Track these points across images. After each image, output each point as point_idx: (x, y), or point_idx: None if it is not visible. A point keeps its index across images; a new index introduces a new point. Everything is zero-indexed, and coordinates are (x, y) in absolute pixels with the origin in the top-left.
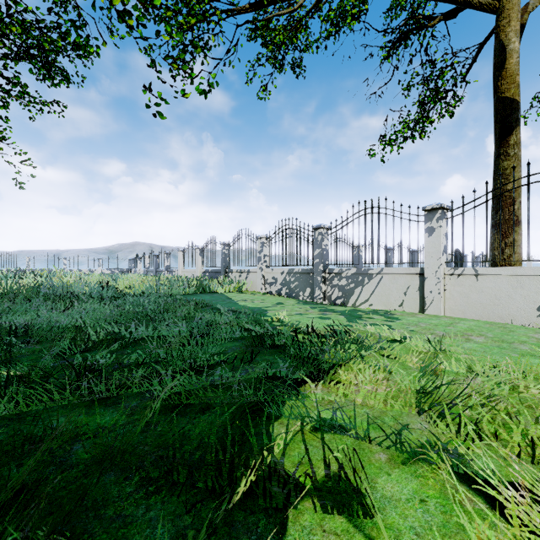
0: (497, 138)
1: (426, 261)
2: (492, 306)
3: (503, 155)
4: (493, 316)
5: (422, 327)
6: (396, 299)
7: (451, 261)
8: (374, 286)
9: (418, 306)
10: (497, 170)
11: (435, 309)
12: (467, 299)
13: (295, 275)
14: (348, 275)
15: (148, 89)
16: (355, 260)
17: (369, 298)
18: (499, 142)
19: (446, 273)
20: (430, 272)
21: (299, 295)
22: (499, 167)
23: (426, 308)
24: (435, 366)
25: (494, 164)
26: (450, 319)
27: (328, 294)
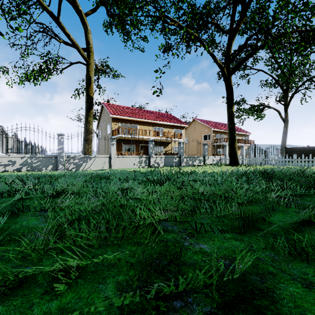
0: (88, 108)
1: (112, 153)
2: (126, 165)
3: (90, 115)
4: (126, 167)
5: (130, 169)
6: (101, 166)
7: (117, 153)
8: (92, 162)
9: (108, 167)
10: (87, 120)
11: (114, 167)
12: (121, 164)
13: (38, 158)
14: (79, 158)
15: (13, 20)
16: (19, 150)
17: (90, 166)
18: (88, 110)
19: (116, 157)
20: (113, 156)
21: (42, 170)
22: (88, 119)
23: (112, 167)
24: (161, 168)
25: (86, 117)
26: (124, 168)
27: (67, 167)
